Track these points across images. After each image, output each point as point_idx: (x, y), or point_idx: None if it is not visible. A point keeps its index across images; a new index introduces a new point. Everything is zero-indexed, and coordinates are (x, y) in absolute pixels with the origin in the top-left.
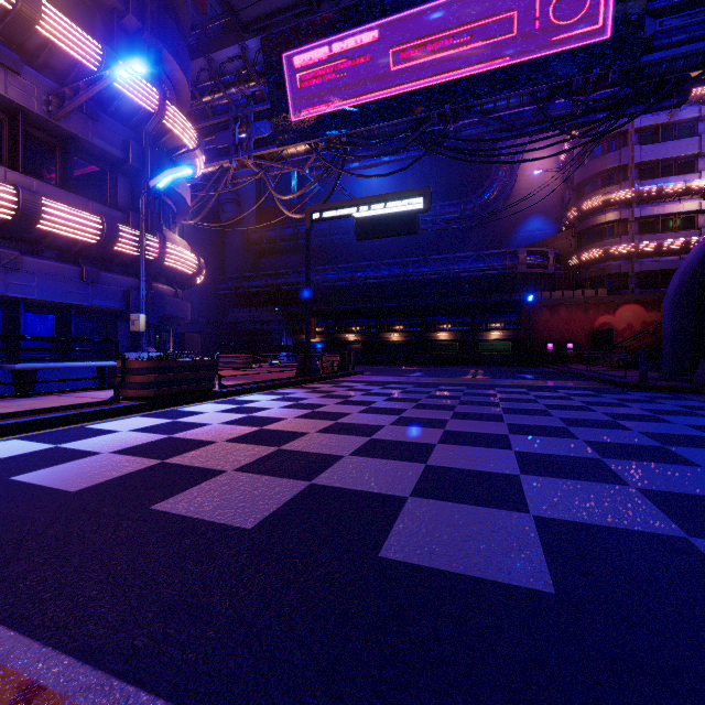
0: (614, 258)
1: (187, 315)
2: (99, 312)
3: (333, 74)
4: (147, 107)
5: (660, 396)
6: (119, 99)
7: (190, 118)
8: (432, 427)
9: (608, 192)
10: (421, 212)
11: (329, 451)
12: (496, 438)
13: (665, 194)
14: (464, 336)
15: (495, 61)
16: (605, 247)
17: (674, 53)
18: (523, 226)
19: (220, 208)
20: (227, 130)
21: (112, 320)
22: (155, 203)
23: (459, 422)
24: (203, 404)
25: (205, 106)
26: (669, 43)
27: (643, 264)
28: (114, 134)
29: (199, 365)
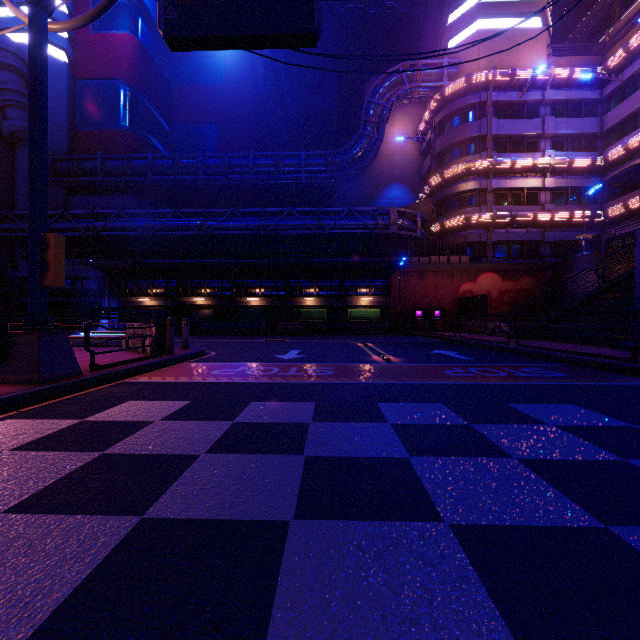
0: (473, 227)
1: None
2: None
3: None
4: None
5: None
6: None
7: None
8: None
9: (470, 160)
10: None
11: None
12: None
13: (517, 168)
14: (333, 301)
15: None
16: (467, 214)
17: None
18: (385, 192)
19: None
20: None
21: None
22: None
23: None
24: None
25: None
26: None
27: (499, 234)
28: None
29: None
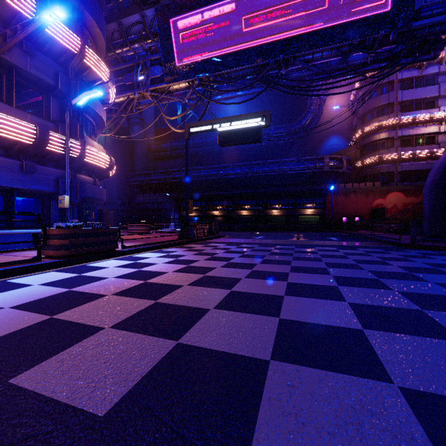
0: (384, 162)
1: (103, 197)
2: (36, 194)
3: (204, 33)
4: (71, 49)
5: (429, 252)
6: (50, 42)
7: (107, 64)
8: (277, 280)
9: (381, 120)
10: (263, 127)
11: (197, 304)
12: (329, 290)
13: (417, 121)
14: (289, 212)
15: (313, 25)
16: (379, 155)
17: (434, 20)
18: (326, 142)
19: (131, 128)
20: (132, 72)
21: (47, 199)
22: (80, 118)
23: (297, 275)
24: (107, 261)
25: (117, 55)
26: (430, 14)
27: (403, 166)
28: (47, 67)
29: (106, 231)
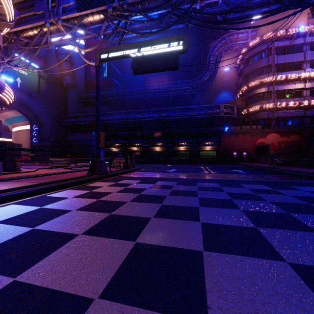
0: (264, 110)
1: None
2: None
3: None
4: None
5: None
6: None
7: None
8: None
9: (262, 77)
10: (181, 52)
11: None
12: None
13: (289, 79)
14: (192, 148)
15: None
16: (261, 104)
17: None
18: (219, 95)
19: (62, 78)
20: (43, 0)
21: None
22: None
23: None
24: None
25: None
26: None
27: (279, 114)
28: None
29: None
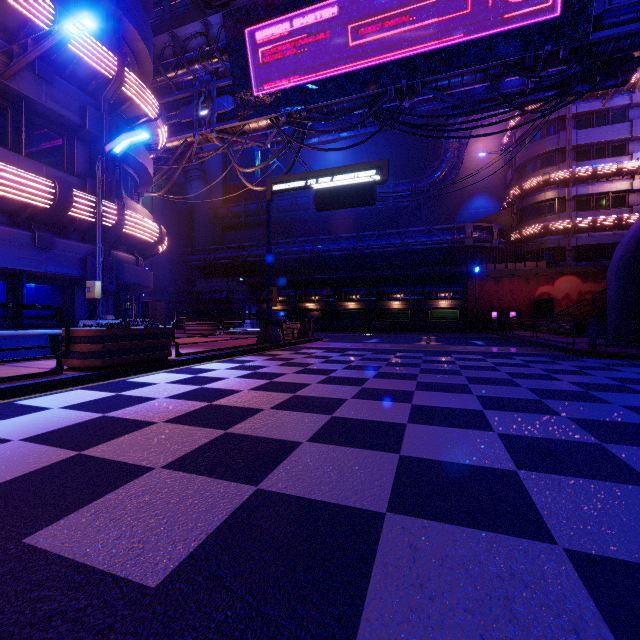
0: (552, 233)
1: (149, 283)
2: (55, 279)
3: (293, 49)
4: (104, 72)
5: (614, 362)
6: (75, 63)
7: (155, 94)
8: (398, 401)
9: (547, 172)
10: (378, 183)
11: (284, 435)
12: (471, 416)
13: (599, 174)
14: (415, 305)
15: (450, 37)
16: (544, 223)
17: (623, 30)
18: (469, 204)
19: (188, 185)
20: (191, 105)
21: (69, 287)
22: (116, 171)
23: (426, 394)
24: (156, 374)
25: (169, 81)
26: (617, 22)
27: (579, 239)
28: (70, 99)
29: (154, 333)
